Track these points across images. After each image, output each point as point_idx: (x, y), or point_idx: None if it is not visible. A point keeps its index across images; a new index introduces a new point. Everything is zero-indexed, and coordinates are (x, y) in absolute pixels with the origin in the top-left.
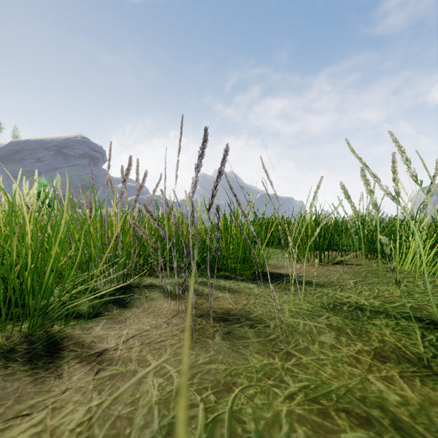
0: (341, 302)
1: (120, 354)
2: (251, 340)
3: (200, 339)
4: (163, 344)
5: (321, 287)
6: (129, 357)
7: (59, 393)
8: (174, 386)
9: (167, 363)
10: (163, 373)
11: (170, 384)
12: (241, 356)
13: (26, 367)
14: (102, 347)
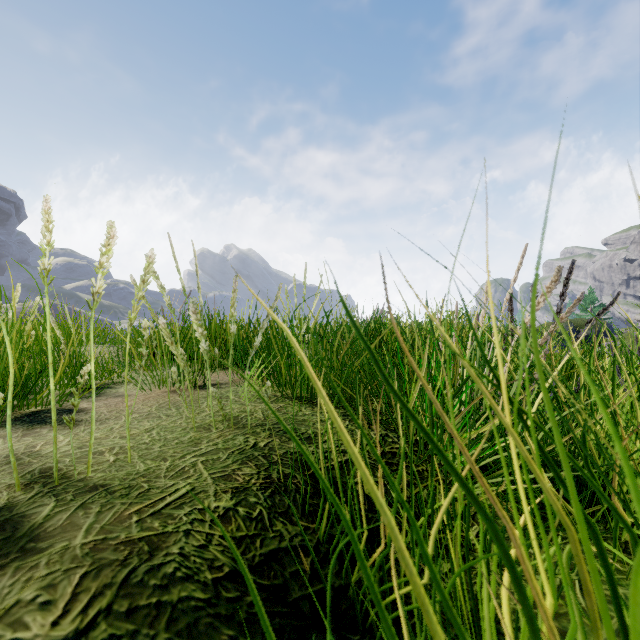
0: (21, 452)
1: None
2: None
3: None
4: None
5: (64, 429)
6: None
7: None
8: None
9: None
10: None
11: None
12: None
13: None
14: None
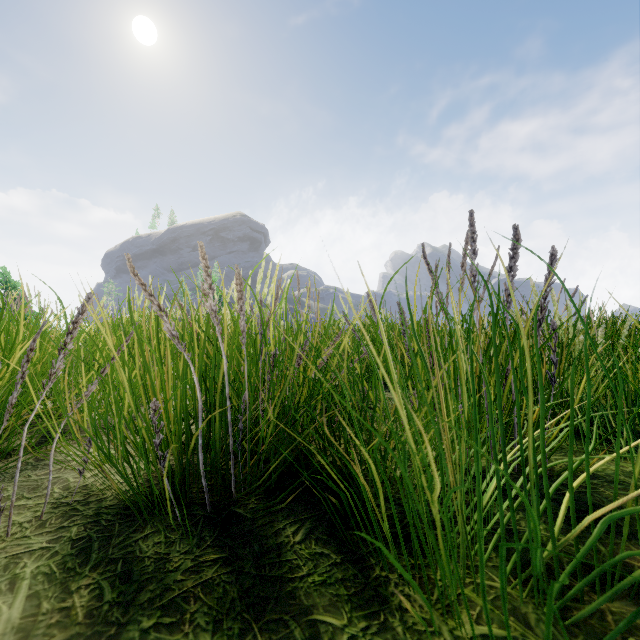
0: None
1: None
2: None
3: None
4: None
5: None
6: None
7: None
8: None
9: None
10: None
11: None
12: None
13: None
14: None
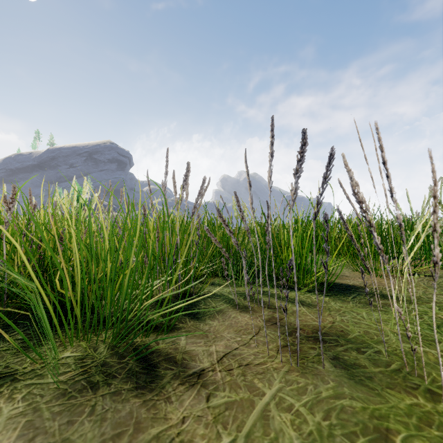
0: None
1: (222, 377)
2: (370, 369)
3: (306, 364)
4: (264, 367)
5: (411, 304)
6: (234, 381)
7: (177, 421)
8: (310, 426)
9: (283, 393)
10: (286, 406)
11: (304, 423)
12: (372, 391)
13: (128, 386)
14: (197, 366)
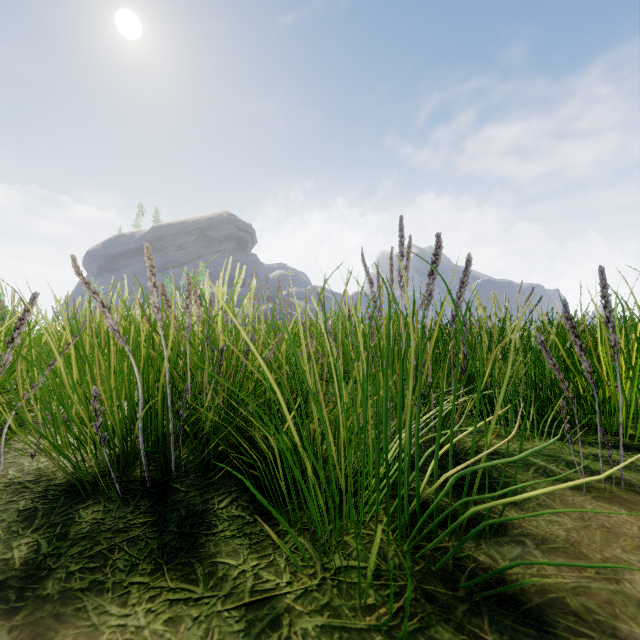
0: None
1: None
2: None
3: None
4: None
5: None
6: None
7: None
8: None
9: None
10: None
11: None
12: None
13: None
14: None
